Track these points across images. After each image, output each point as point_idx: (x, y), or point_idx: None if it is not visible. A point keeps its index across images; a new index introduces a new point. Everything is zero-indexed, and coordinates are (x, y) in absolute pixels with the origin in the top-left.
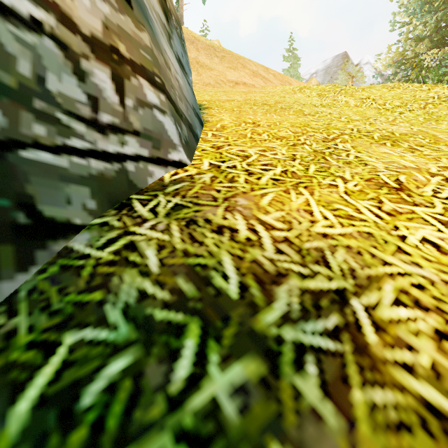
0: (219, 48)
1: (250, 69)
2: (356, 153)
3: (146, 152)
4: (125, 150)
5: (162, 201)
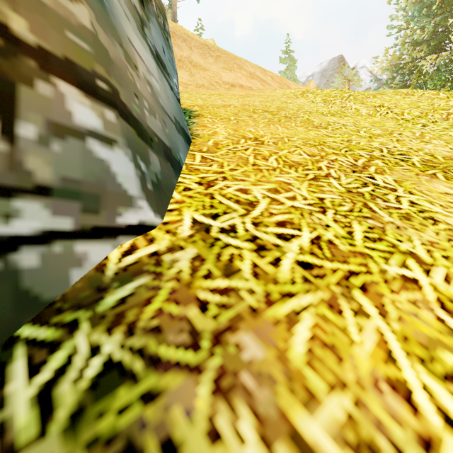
0: (214, 47)
1: (247, 70)
2: (408, 195)
3: (68, 222)
4: (15, 227)
5: (80, 352)
